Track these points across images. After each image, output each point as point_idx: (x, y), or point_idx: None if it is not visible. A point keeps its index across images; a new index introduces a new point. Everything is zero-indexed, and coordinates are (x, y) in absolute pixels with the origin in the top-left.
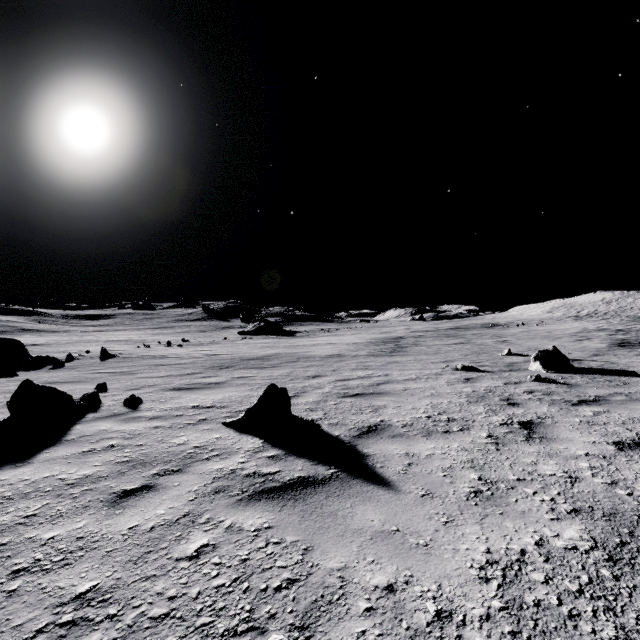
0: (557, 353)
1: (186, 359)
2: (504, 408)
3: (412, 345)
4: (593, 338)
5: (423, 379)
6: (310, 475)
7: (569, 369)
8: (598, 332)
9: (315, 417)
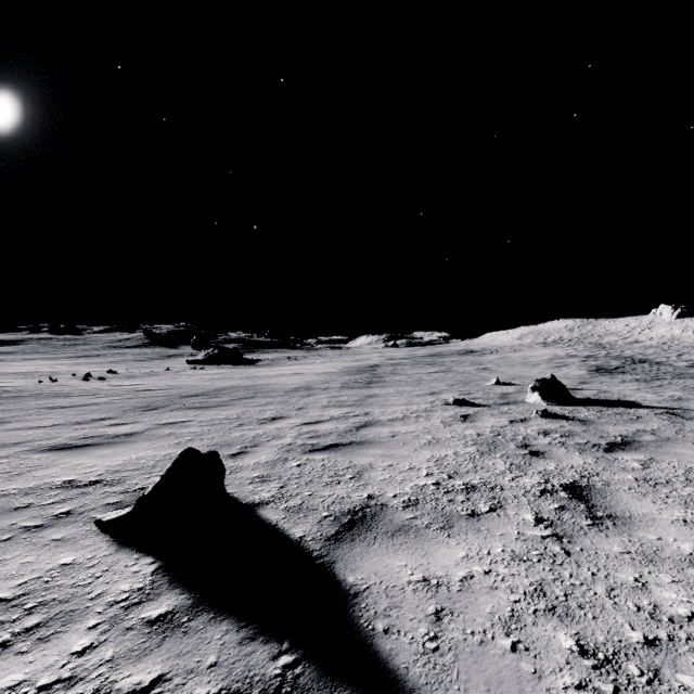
0: (556, 382)
1: (101, 397)
2: (529, 461)
3: (390, 374)
4: (569, 364)
5: (412, 418)
6: (231, 688)
7: (570, 400)
8: (570, 358)
9: (266, 495)
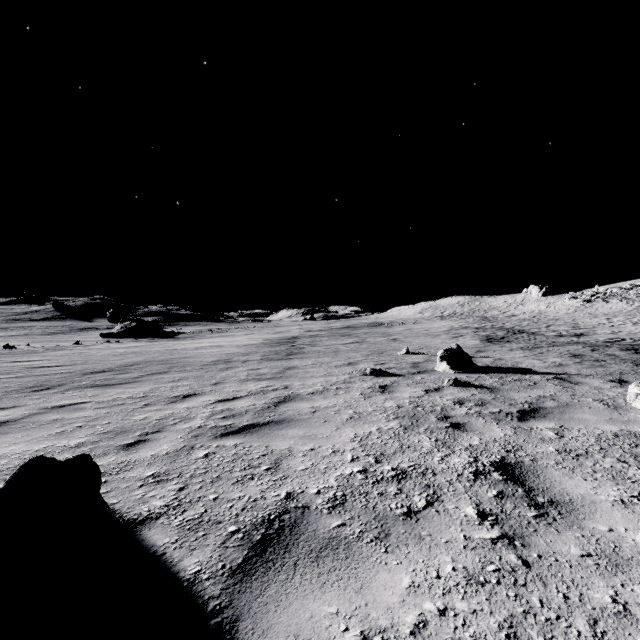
0: (461, 352)
1: None
2: (453, 435)
3: (309, 346)
4: (464, 335)
5: (332, 391)
6: None
7: (474, 368)
8: (464, 330)
9: (157, 504)
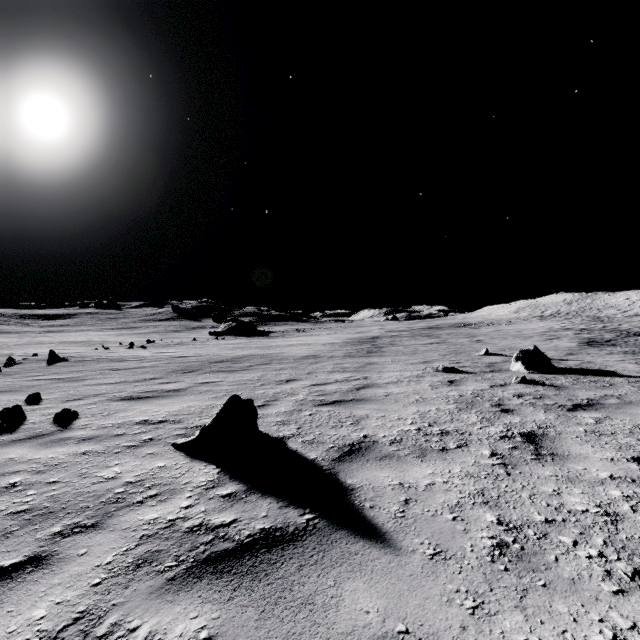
0: (538, 353)
1: (147, 362)
2: (498, 416)
3: (389, 345)
4: (562, 337)
5: (405, 382)
6: (277, 526)
7: (551, 369)
8: (564, 331)
9: (287, 433)
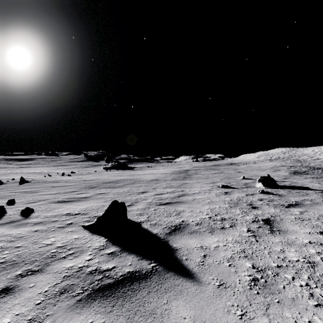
0: (270, 178)
1: (71, 183)
2: (251, 210)
3: (194, 174)
4: (281, 170)
5: (202, 193)
6: (136, 270)
7: (276, 186)
8: (282, 167)
9: (142, 219)
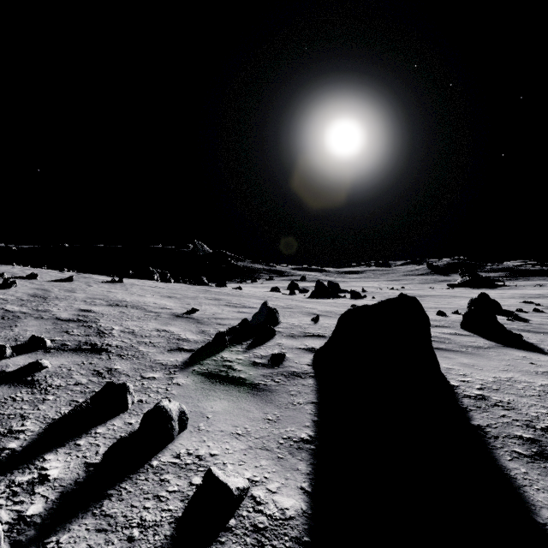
0: None
1: (395, 294)
2: None
3: None
4: None
5: None
6: None
7: None
8: None
9: None
